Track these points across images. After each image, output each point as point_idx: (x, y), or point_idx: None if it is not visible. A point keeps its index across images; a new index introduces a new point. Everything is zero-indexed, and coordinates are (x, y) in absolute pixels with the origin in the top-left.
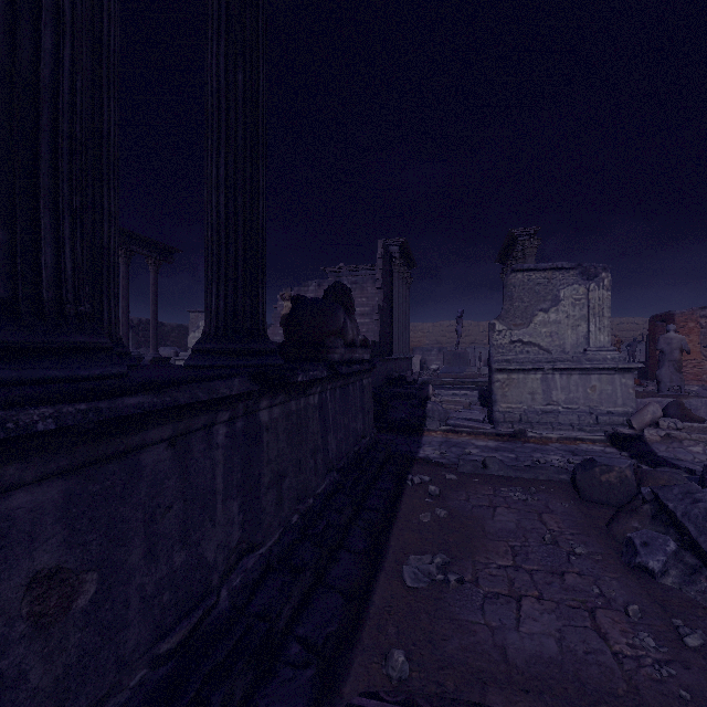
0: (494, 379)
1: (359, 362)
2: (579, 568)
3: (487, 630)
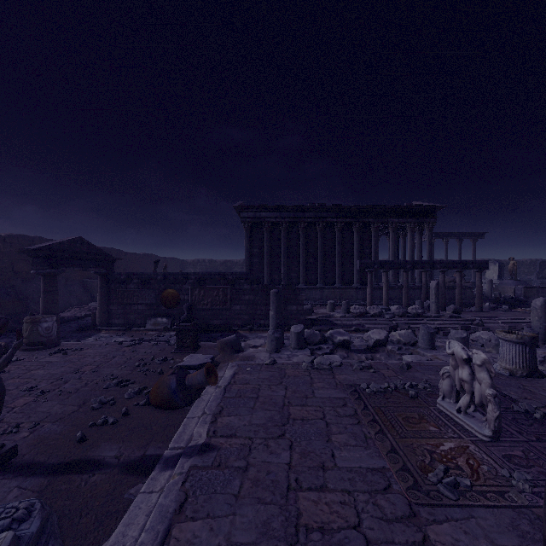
0: None
1: None
2: None
3: None
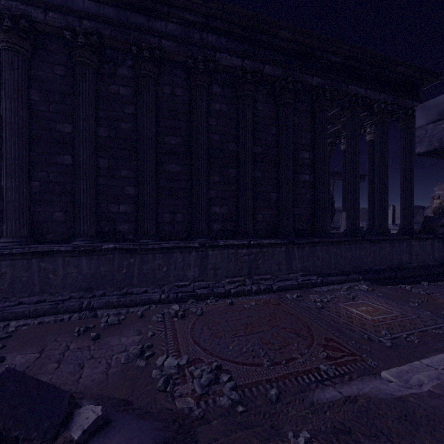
0: None
1: None
2: None
3: None
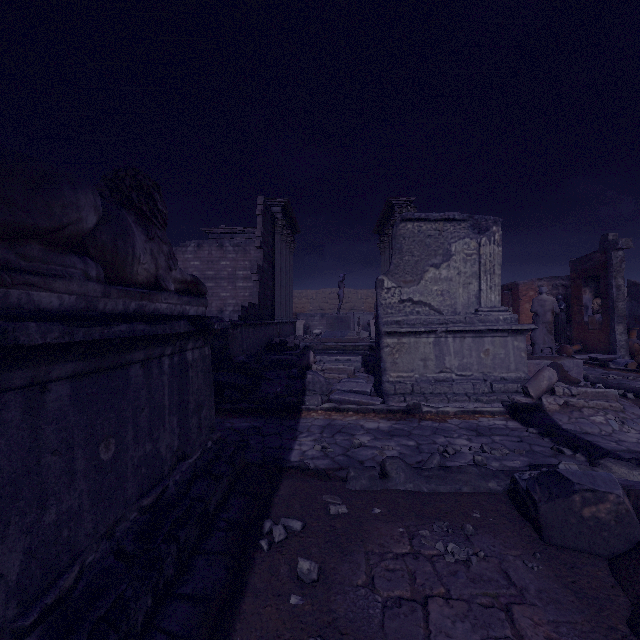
0: (383, 344)
1: (155, 318)
2: None
3: None
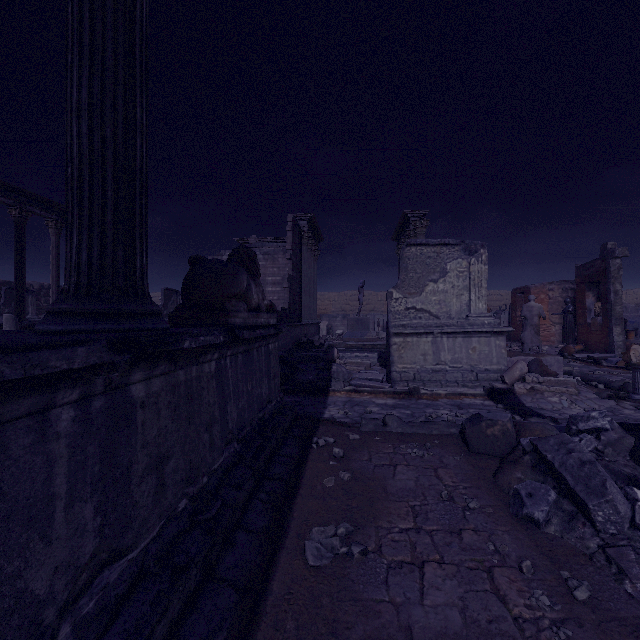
0: (392, 342)
1: (264, 327)
2: (474, 524)
3: (392, 608)
